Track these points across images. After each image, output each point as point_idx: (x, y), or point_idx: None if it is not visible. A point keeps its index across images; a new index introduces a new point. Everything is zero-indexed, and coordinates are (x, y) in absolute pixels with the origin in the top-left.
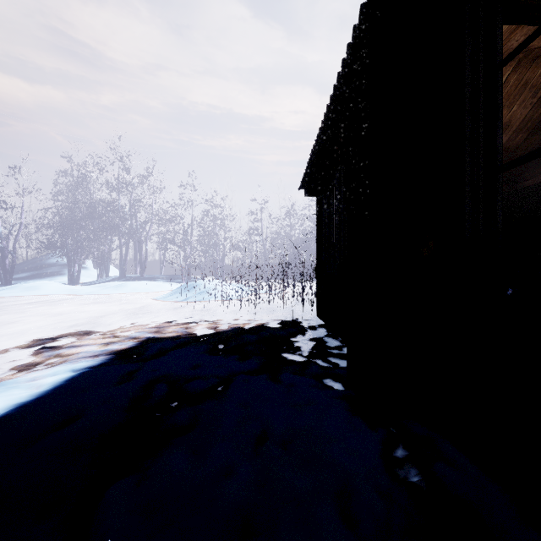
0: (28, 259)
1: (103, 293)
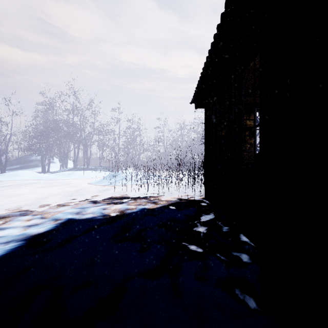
0: (19, 156)
1: (58, 179)
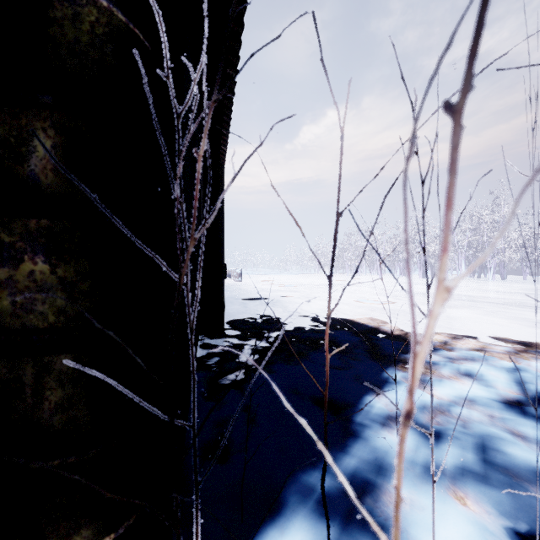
0: None
1: None
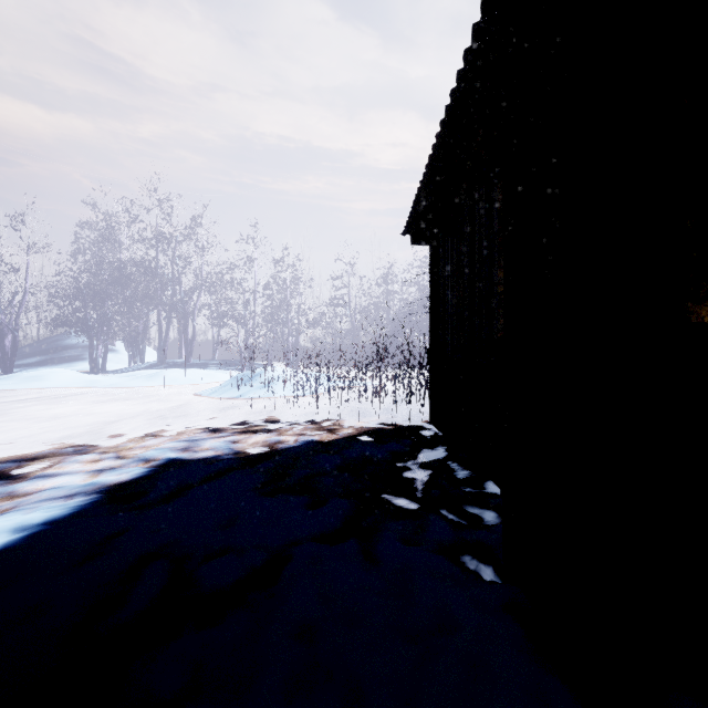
0: (39, 338)
1: (130, 386)
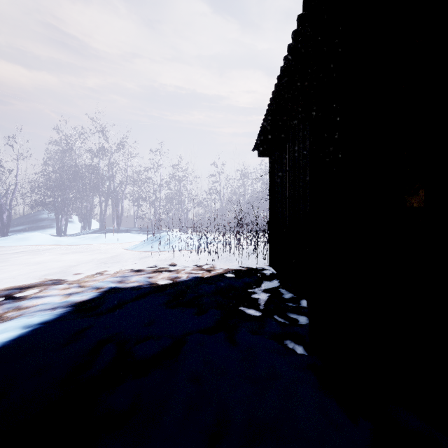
0: (24, 214)
1: (83, 244)
